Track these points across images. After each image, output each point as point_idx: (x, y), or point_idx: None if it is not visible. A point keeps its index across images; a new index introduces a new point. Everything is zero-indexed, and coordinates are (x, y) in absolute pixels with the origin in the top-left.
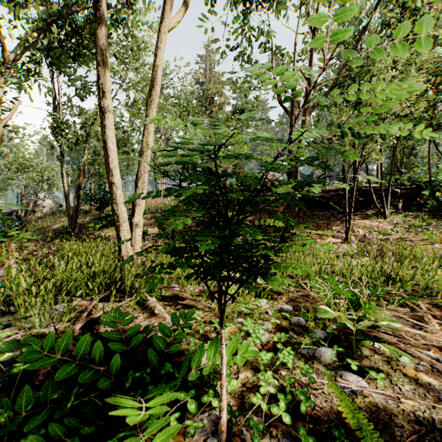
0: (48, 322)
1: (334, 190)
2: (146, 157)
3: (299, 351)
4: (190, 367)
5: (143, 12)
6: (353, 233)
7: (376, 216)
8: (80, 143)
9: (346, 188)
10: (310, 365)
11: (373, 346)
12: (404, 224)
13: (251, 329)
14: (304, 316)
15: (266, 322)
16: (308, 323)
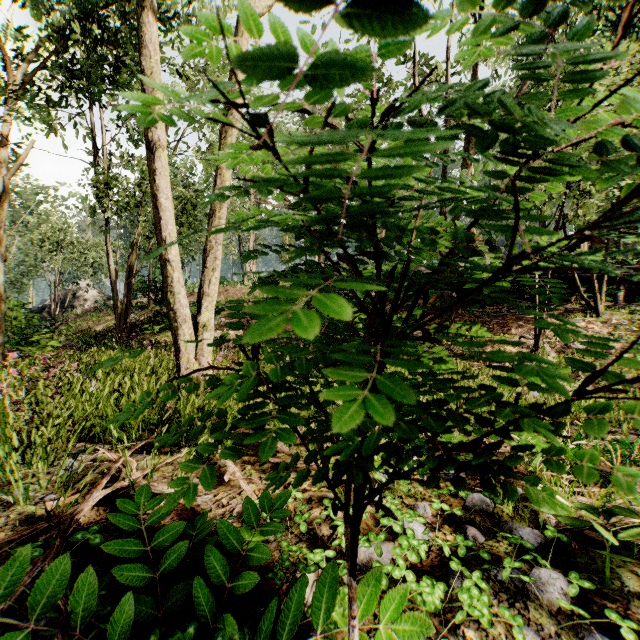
0: (46, 491)
1: None
2: (219, 220)
3: (493, 575)
4: (281, 606)
5: (223, 13)
6: (545, 339)
7: (582, 312)
8: (131, 207)
9: None
10: (521, 613)
11: (639, 566)
12: (630, 324)
13: (397, 523)
14: (493, 497)
15: (422, 503)
16: (498, 507)
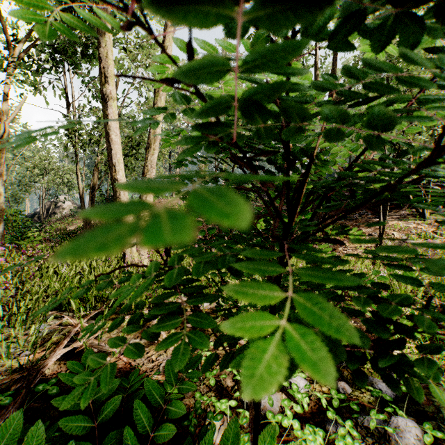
0: (23, 348)
1: None
2: (153, 151)
3: (360, 421)
4: None
5: None
6: (387, 236)
7: (413, 217)
8: (93, 143)
9: None
10: None
11: None
12: None
13: None
14: None
15: None
16: None
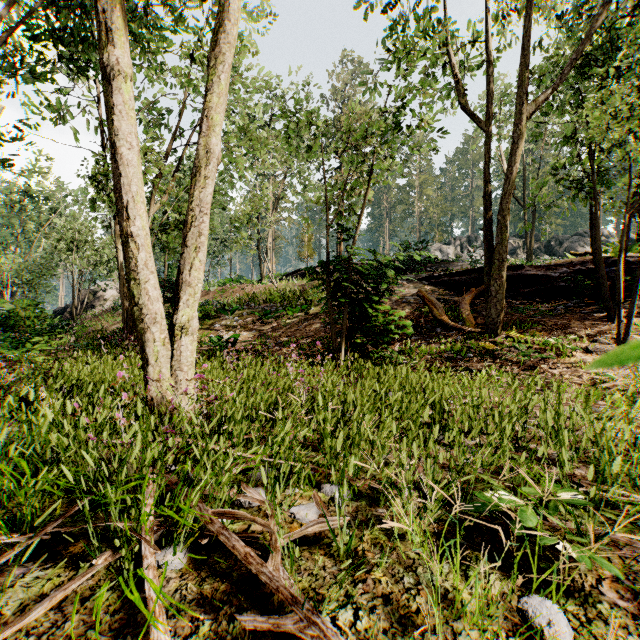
0: None
1: (567, 264)
2: (204, 180)
3: None
4: None
5: None
6: None
7: None
8: None
9: (619, 254)
10: None
11: None
12: None
13: None
14: None
15: None
16: None
